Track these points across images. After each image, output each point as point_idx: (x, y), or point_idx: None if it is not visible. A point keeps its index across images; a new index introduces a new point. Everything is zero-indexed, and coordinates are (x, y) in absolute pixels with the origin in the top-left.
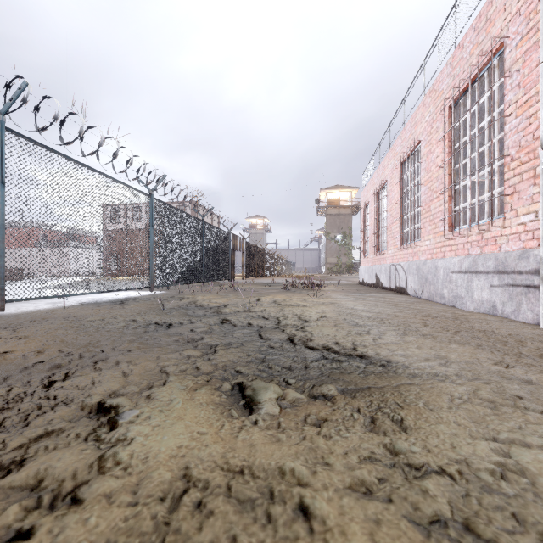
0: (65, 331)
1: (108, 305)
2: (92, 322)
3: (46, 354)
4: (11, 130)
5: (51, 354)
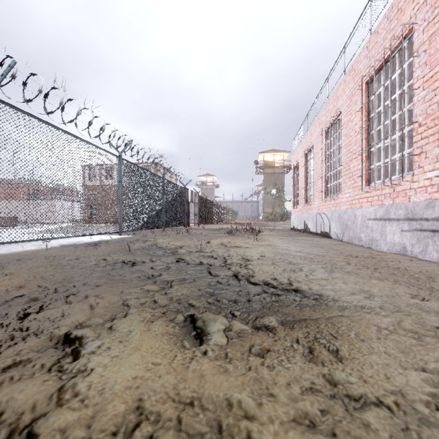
0: (45, 268)
1: (84, 246)
2: (69, 261)
3: (26, 288)
4: (2, 101)
5: (30, 288)
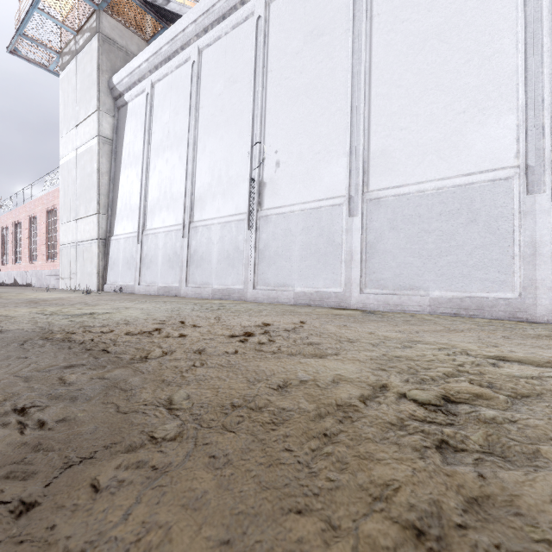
0: None
1: None
2: None
3: None
4: None
5: None
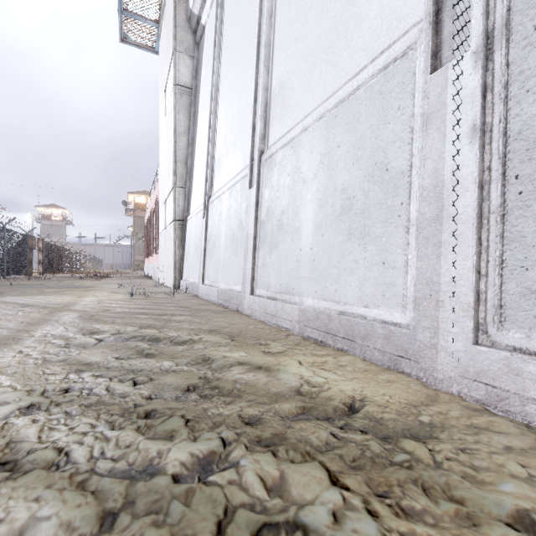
0: None
1: None
2: None
3: None
4: None
5: None
